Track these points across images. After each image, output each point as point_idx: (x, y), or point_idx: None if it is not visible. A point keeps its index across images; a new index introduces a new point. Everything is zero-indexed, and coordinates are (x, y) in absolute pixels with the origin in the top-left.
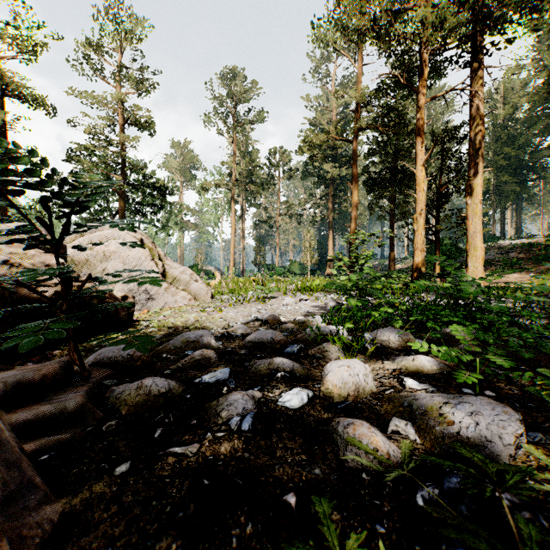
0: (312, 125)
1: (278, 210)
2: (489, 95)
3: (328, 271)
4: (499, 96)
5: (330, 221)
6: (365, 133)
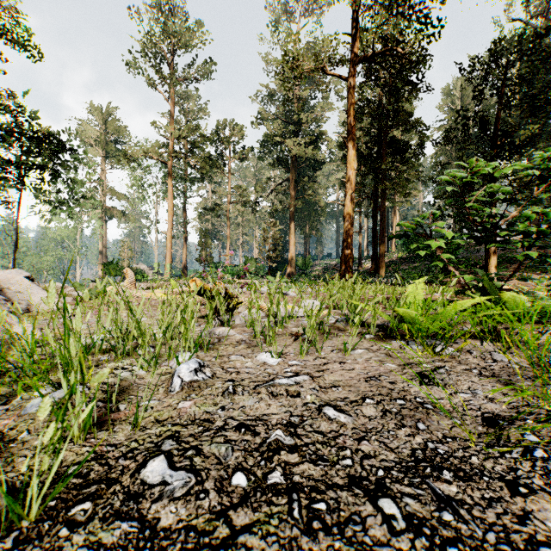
0: (271, 93)
1: (229, 197)
2: (448, 91)
3: (290, 270)
4: (458, 93)
5: (292, 211)
6: (334, 108)
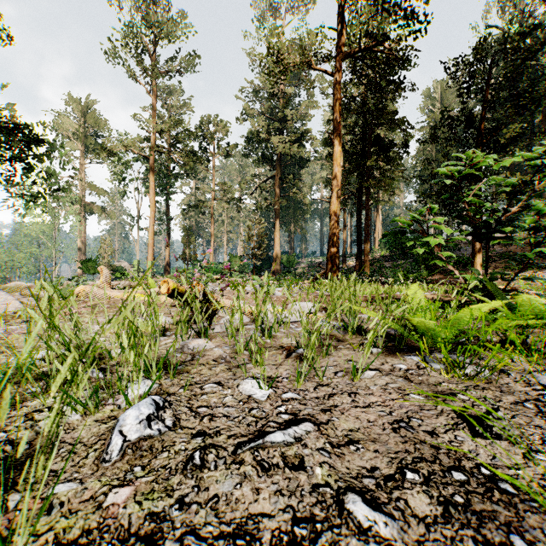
0: (256, 90)
1: (213, 193)
2: (428, 94)
3: (275, 268)
4: (438, 96)
5: (277, 209)
6: (319, 107)
